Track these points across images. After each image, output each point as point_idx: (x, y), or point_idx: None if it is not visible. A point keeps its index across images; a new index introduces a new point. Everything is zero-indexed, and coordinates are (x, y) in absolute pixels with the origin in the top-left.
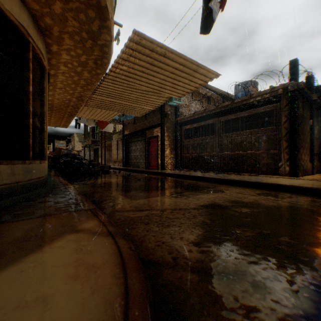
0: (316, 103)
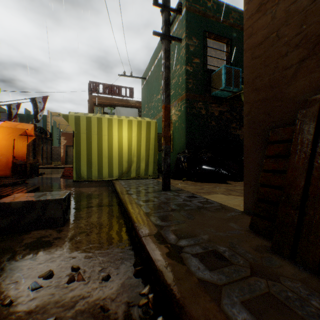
0: (45, 138)
